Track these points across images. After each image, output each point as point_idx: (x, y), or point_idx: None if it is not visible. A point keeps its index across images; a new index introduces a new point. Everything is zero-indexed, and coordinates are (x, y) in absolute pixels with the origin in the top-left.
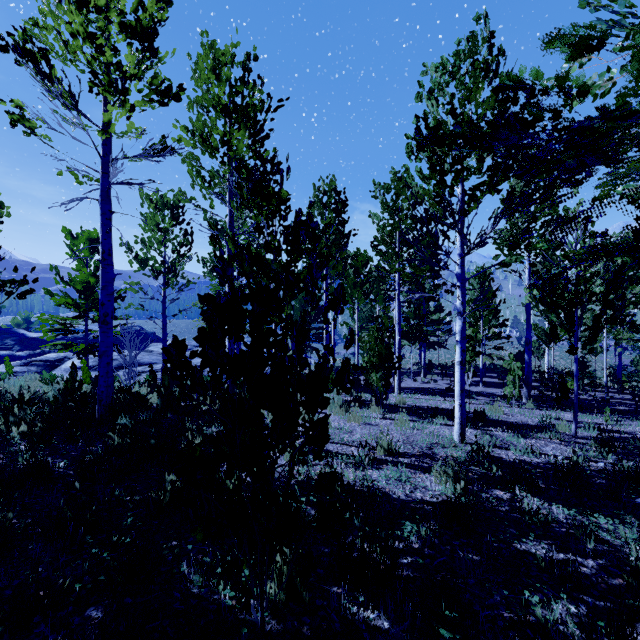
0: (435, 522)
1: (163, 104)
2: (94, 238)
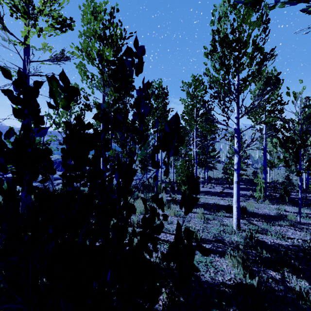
0: None
1: (61, 30)
2: None
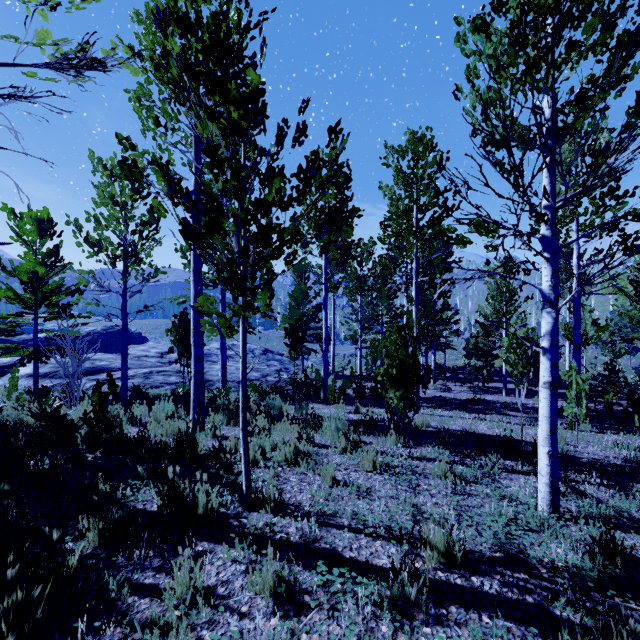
0: None
1: None
2: (43, 218)
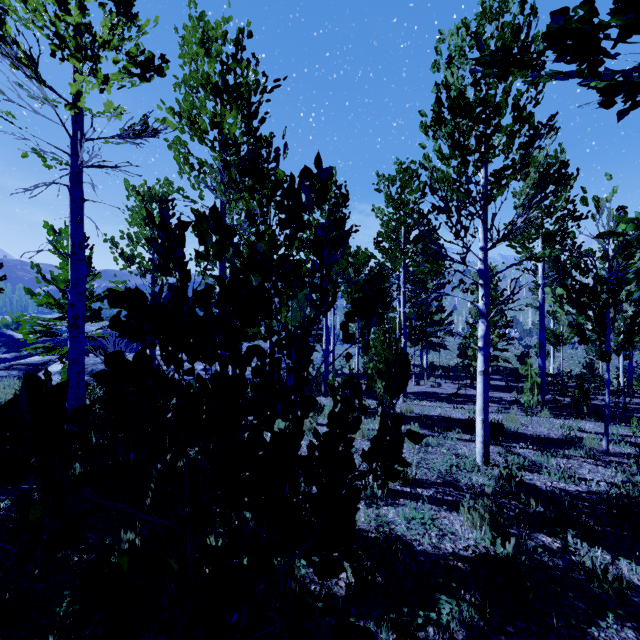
0: (481, 598)
1: (143, 77)
2: None
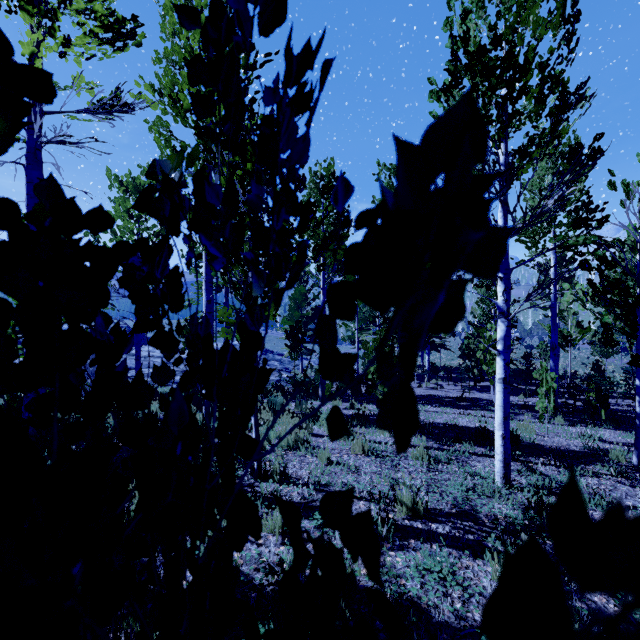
0: None
1: (113, 43)
2: None
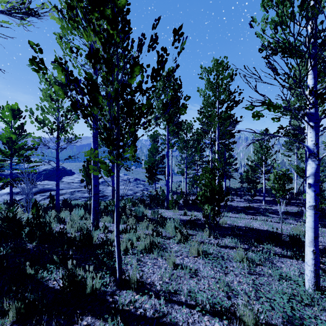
0: None
1: None
2: (15, 109)
